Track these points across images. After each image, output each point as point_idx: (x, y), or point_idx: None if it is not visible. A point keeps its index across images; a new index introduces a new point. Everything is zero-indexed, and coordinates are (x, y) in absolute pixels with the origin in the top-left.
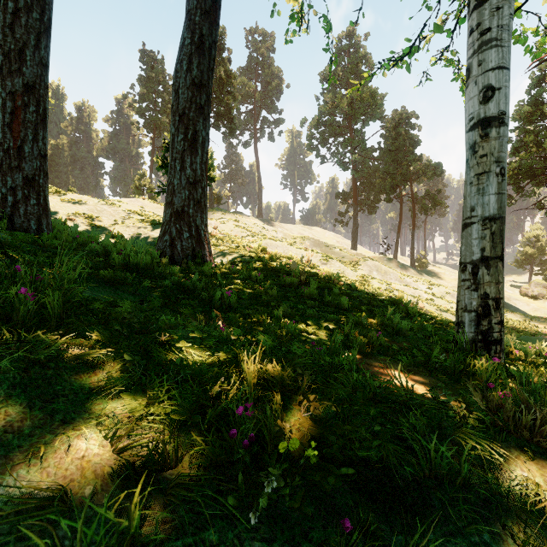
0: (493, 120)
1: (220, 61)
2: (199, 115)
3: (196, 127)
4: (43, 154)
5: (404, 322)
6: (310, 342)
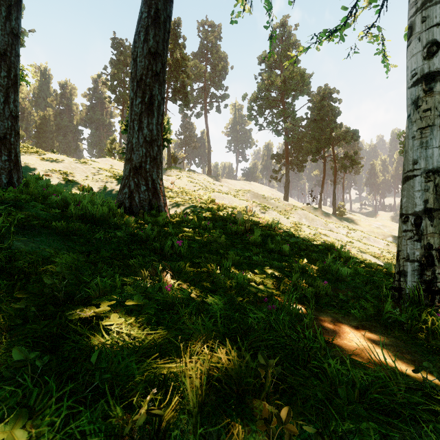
0: (438, 74)
1: (177, 46)
2: (155, 81)
3: (152, 92)
4: (14, 115)
5: (344, 269)
6: (259, 293)
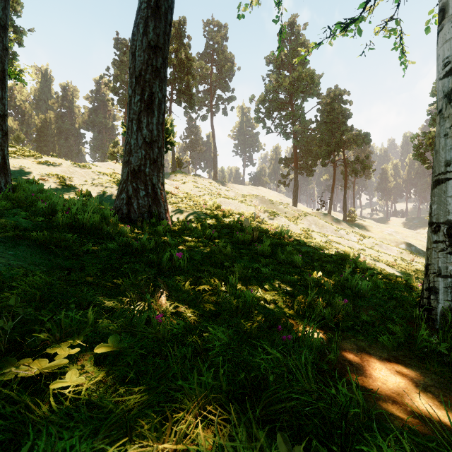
0: None
1: (182, 46)
2: (155, 77)
3: (152, 89)
4: (1, 114)
5: (363, 283)
6: (270, 314)
